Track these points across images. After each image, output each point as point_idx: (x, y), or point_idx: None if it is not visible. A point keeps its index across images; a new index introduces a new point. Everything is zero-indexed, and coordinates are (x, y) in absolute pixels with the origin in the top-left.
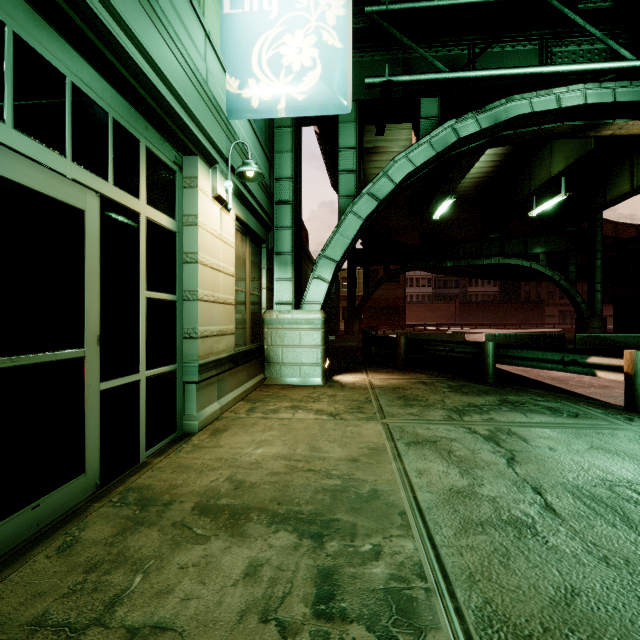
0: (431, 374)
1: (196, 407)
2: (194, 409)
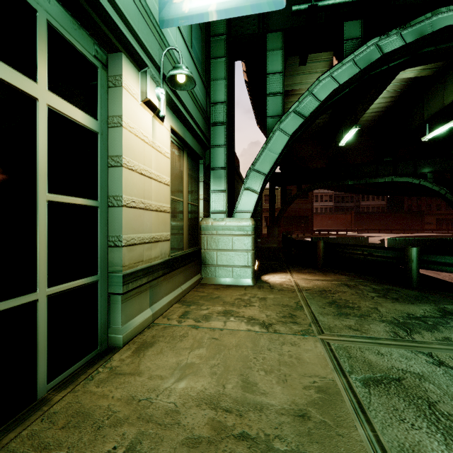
0: (350, 275)
1: (121, 319)
2: (119, 321)
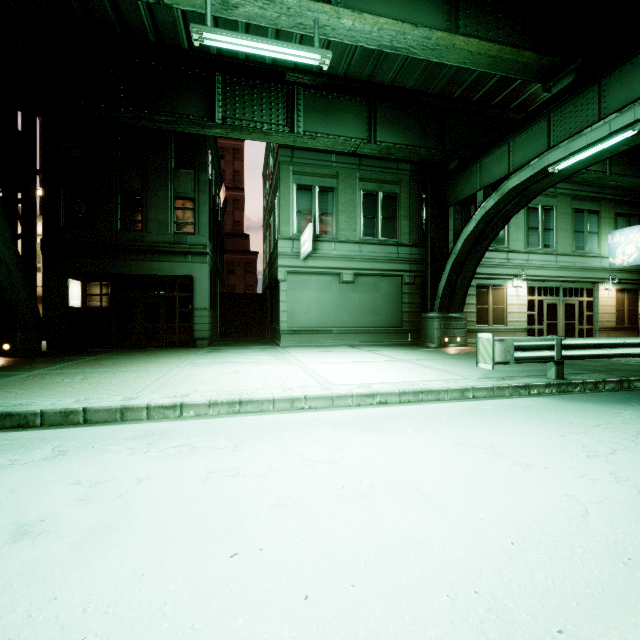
0: None
1: (598, 336)
2: (597, 336)
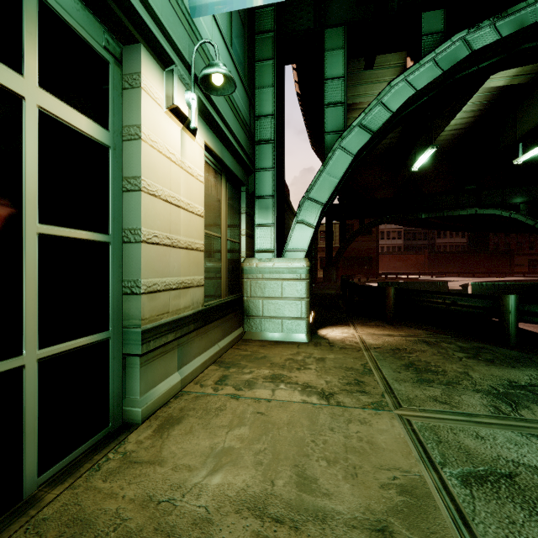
0: (429, 330)
1: (140, 387)
2: (137, 390)
